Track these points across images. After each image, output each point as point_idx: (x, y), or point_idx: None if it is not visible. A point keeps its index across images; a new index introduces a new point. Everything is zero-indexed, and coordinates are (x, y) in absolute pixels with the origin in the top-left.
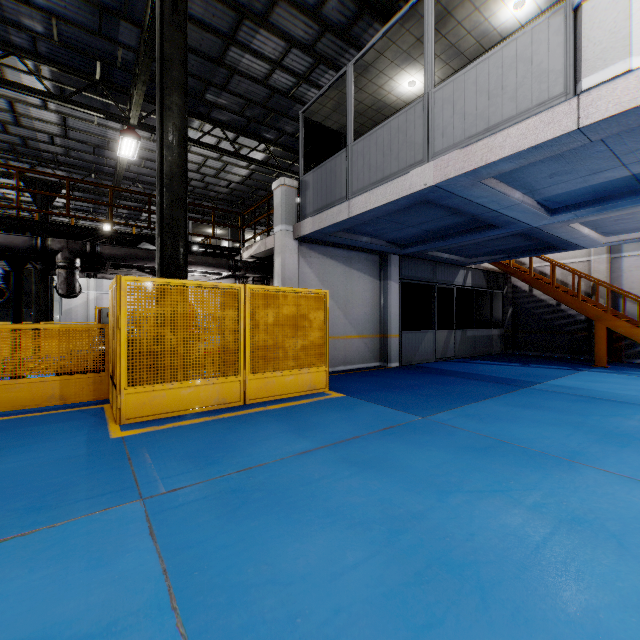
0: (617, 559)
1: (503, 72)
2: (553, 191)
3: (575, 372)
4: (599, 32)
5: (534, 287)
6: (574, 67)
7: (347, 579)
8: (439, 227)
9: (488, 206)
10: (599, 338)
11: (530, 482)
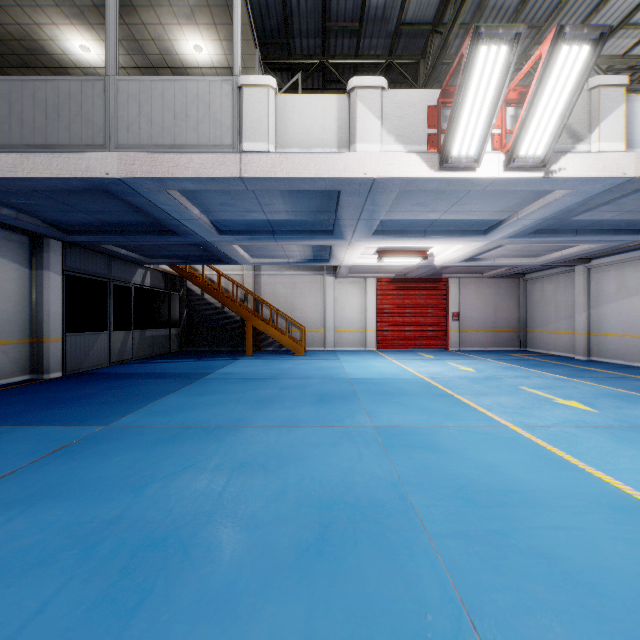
0: (265, 478)
1: (187, 102)
2: (222, 216)
3: (235, 361)
4: (253, 114)
5: (206, 292)
6: (238, 130)
7: (34, 626)
8: (119, 221)
9: (171, 214)
10: (249, 334)
11: (211, 451)
